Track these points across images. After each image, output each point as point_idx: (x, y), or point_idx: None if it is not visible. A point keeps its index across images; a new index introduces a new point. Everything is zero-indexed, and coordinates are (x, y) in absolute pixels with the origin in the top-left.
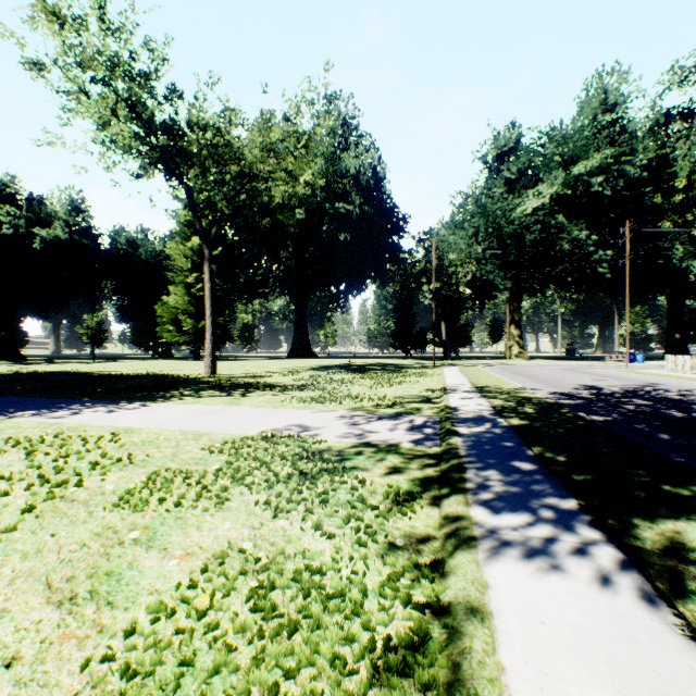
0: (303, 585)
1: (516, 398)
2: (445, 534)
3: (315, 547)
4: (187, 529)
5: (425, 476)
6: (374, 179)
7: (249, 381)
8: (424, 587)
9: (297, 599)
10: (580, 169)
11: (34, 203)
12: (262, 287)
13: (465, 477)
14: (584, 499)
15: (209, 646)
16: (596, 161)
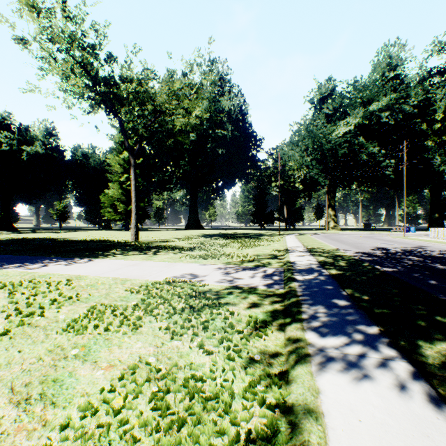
0: (189, 390)
1: (333, 256)
2: (288, 352)
3: (199, 361)
4: (112, 347)
5: (274, 310)
6: (241, 114)
7: (159, 244)
8: (274, 392)
9: (185, 401)
10: (373, 107)
11: (22, 130)
12: (169, 184)
13: (302, 311)
14: (383, 326)
15: (120, 438)
16: (384, 102)
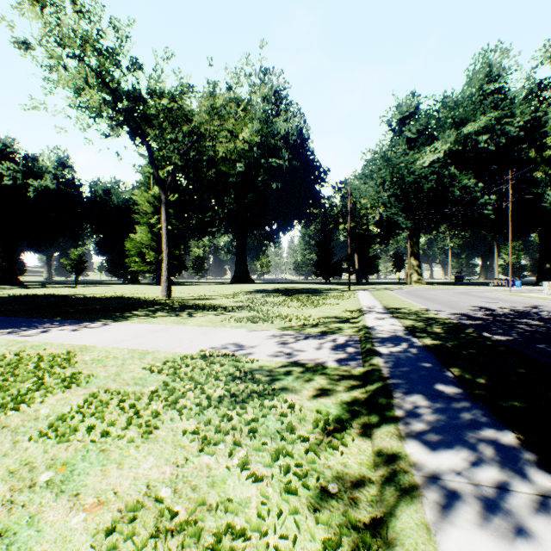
0: None
1: (423, 319)
2: (382, 478)
3: (240, 494)
4: (107, 466)
5: (352, 400)
6: (300, 139)
7: (197, 302)
8: None
9: None
10: (469, 129)
11: (29, 160)
12: (210, 227)
13: (393, 403)
14: (521, 432)
15: None
16: (482, 122)
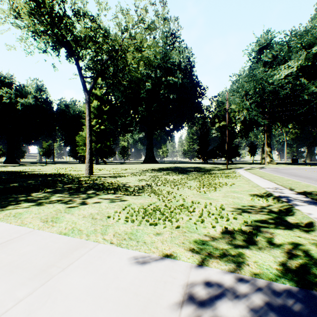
0: None
1: None
2: None
3: None
4: None
5: None
6: (189, 65)
7: (107, 180)
8: None
9: None
10: (316, 48)
11: (19, 87)
12: (129, 127)
13: None
14: None
15: None
16: None
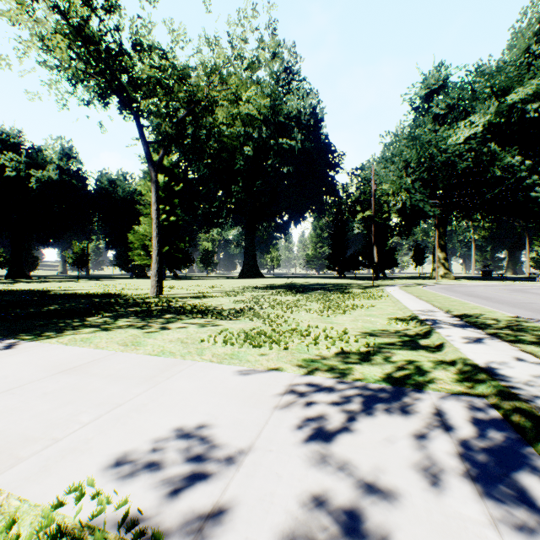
0: None
1: None
2: None
3: None
4: None
5: None
6: (314, 118)
7: (188, 302)
8: None
9: None
10: (514, 97)
11: (32, 151)
12: (217, 218)
13: None
14: None
15: None
16: (531, 88)
